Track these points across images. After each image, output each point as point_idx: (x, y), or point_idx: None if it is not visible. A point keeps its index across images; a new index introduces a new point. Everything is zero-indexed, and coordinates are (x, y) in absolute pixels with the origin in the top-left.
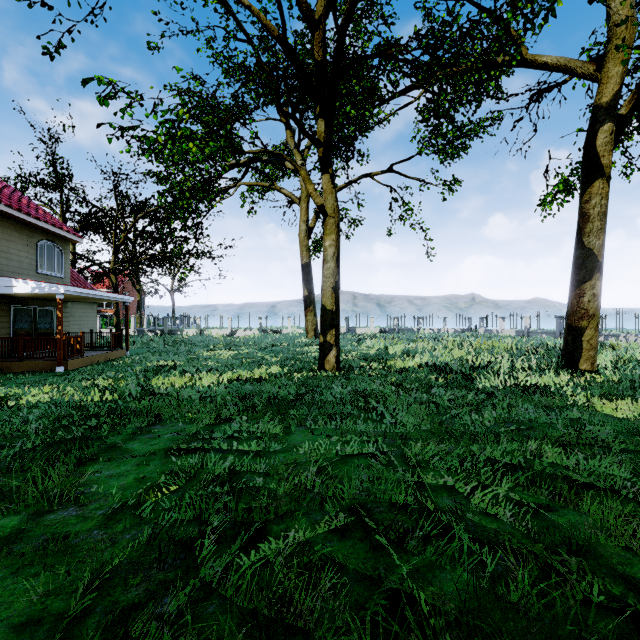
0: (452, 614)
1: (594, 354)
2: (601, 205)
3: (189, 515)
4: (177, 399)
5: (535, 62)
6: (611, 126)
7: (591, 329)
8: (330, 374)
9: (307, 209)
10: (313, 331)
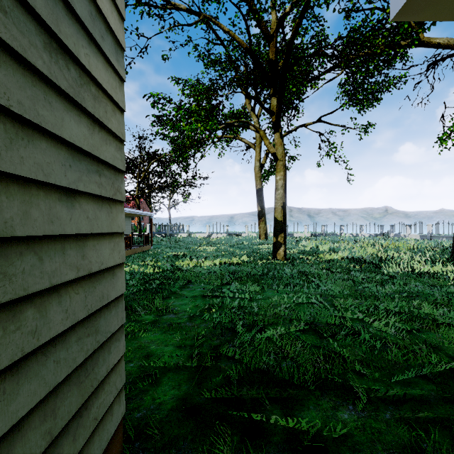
0: (358, 356)
1: None
2: None
3: (228, 319)
4: (194, 273)
5: (430, 43)
6: None
7: None
8: (280, 262)
9: (260, 152)
10: (264, 235)
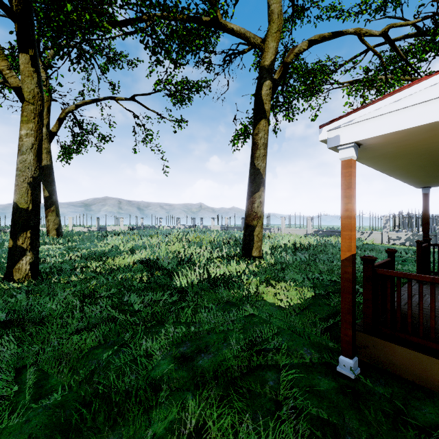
0: None
1: (261, 244)
2: (265, 138)
3: None
4: None
5: (226, 26)
6: (270, 83)
7: (259, 227)
8: (16, 286)
9: (48, 113)
10: (55, 230)
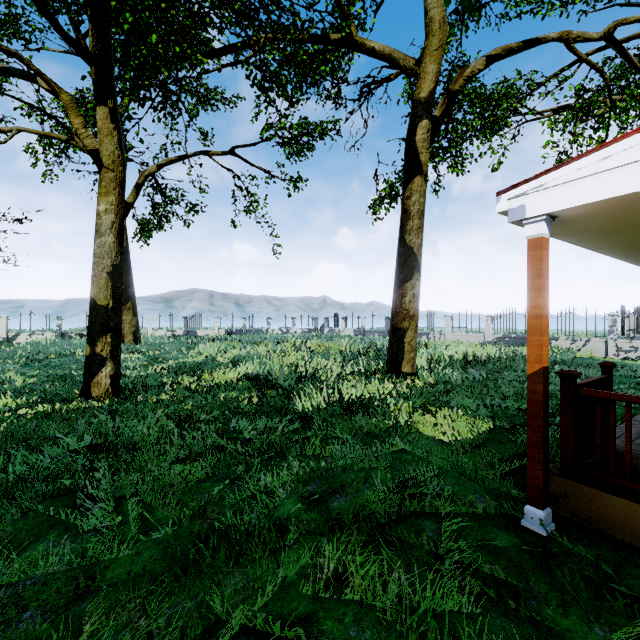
0: None
1: (414, 356)
2: (420, 203)
3: None
4: None
5: (364, 46)
6: (428, 123)
7: (412, 330)
8: (95, 404)
9: None
10: (132, 334)
